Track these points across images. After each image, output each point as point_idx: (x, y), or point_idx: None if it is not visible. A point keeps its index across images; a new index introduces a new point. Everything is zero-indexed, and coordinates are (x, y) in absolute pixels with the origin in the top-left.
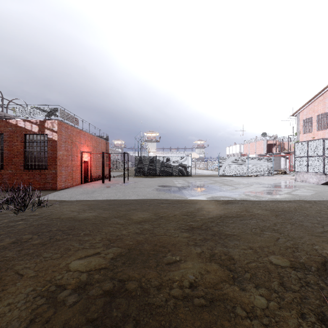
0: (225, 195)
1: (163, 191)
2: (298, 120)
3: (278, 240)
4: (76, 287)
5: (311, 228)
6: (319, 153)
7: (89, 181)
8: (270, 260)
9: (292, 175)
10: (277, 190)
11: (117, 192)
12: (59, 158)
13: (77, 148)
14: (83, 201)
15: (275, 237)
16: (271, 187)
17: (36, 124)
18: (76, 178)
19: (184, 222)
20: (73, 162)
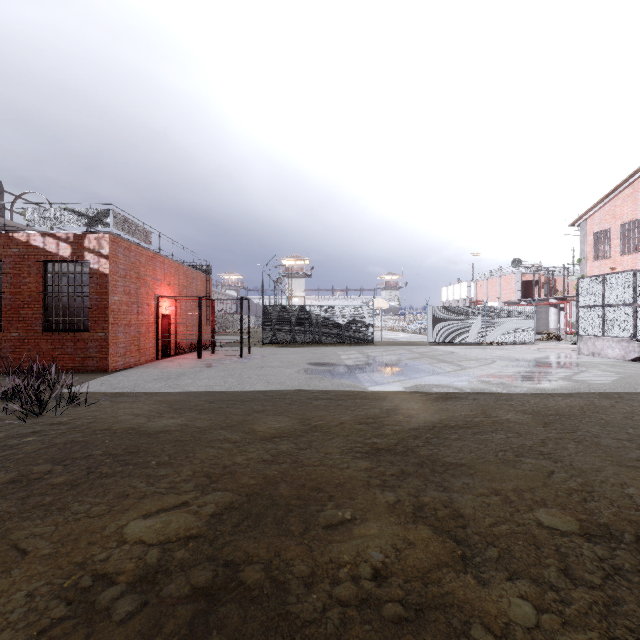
0: (441, 381)
1: (318, 374)
2: (582, 234)
3: (551, 475)
4: (135, 579)
5: (616, 450)
6: (625, 299)
7: (172, 353)
8: (538, 518)
9: (572, 342)
10: (543, 373)
11: (227, 376)
12: (113, 309)
13: (148, 289)
14: (159, 395)
15: (546, 468)
16: (531, 366)
17: (67, 241)
18: (147, 349)
19: (361, 437)
20: (141, 317)
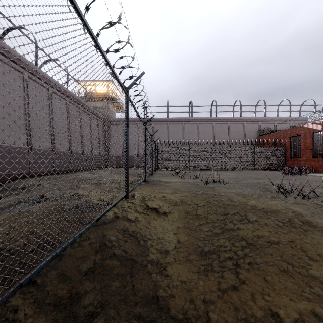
0: None
1: None
2: None
3: None
4: (270, 182)
5: None
6: None
7: None
8: None
9: None
10: None
11: None
12: None
13: None
14: None
15: None
16: None
17: (320, 124)
18: None
19: None
20: None
